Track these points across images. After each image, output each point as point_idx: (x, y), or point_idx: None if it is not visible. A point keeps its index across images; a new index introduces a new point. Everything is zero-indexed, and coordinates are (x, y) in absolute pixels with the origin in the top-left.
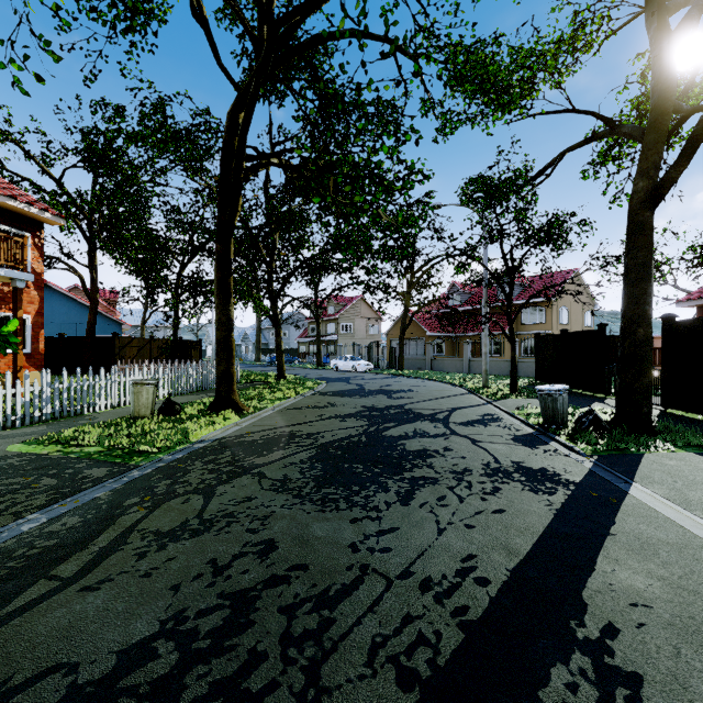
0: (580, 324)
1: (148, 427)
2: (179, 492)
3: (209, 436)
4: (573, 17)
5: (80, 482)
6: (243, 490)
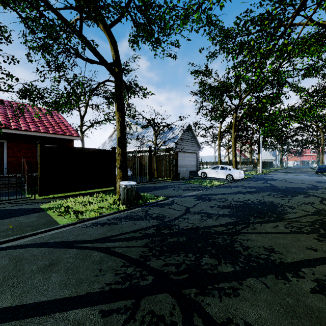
0: None
1: None
2: None
3: None
4: None
5: None
6: (305, 208)
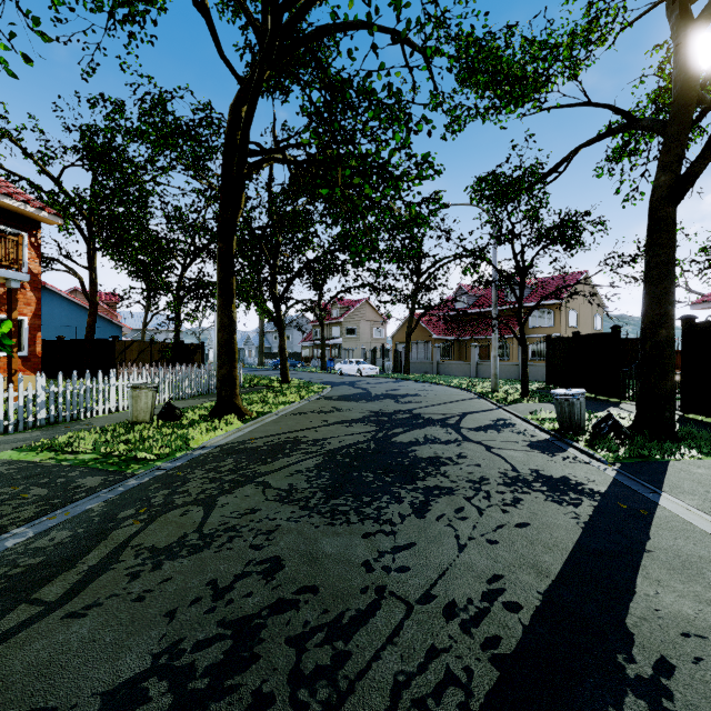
0: (589, 327)
1: (147, 433)
2: (178, 503)
3: (210, 442)
4: (588, 8)
5: (72, 492)
6: (246, 501)
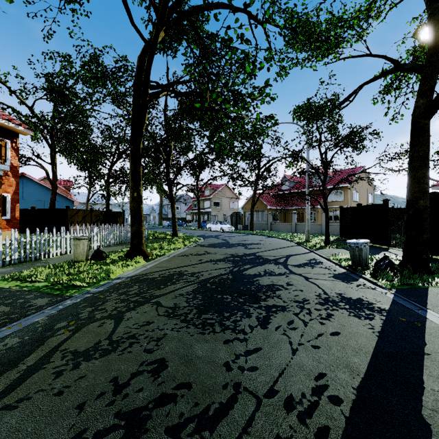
0: (365, 201)
1: (83, 268)
2: (97, 317)
3: (124, 274)
4: None
5: (26, 309)
6: (144, 316)
